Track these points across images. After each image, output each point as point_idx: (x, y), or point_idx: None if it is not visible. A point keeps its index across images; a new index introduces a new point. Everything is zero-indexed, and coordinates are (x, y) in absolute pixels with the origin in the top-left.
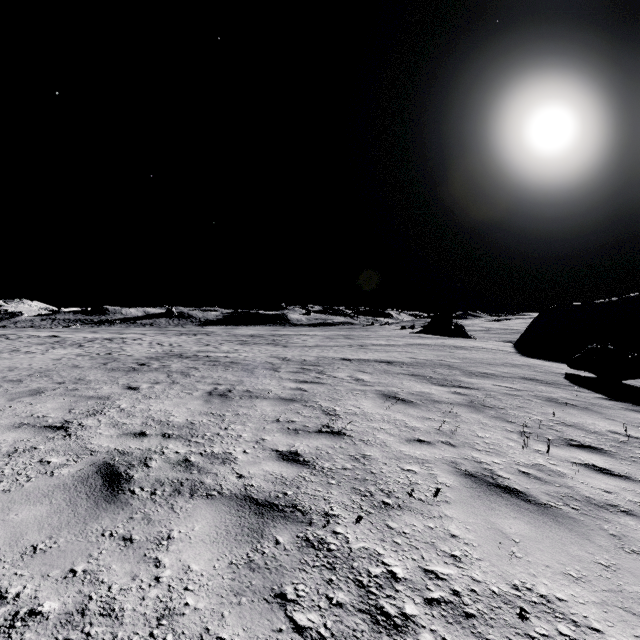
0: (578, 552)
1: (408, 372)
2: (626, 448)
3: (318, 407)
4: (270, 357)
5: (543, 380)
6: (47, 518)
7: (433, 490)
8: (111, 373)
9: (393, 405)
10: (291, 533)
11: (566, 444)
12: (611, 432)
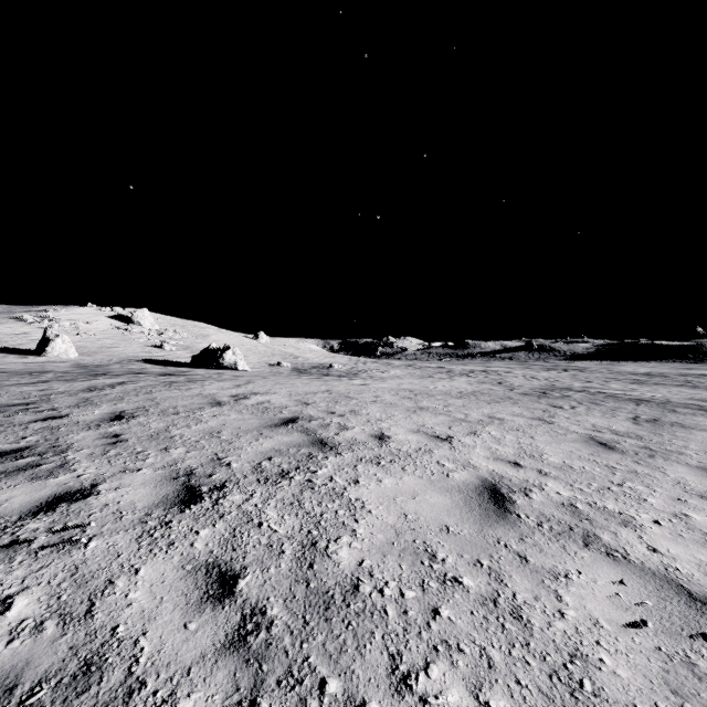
0: None
1: None
2: None
3: None
4: (690, 399)
5: None
6: (585, 448)
7: None
8: (526, 396)
9: None
10: None
11: None
12: None
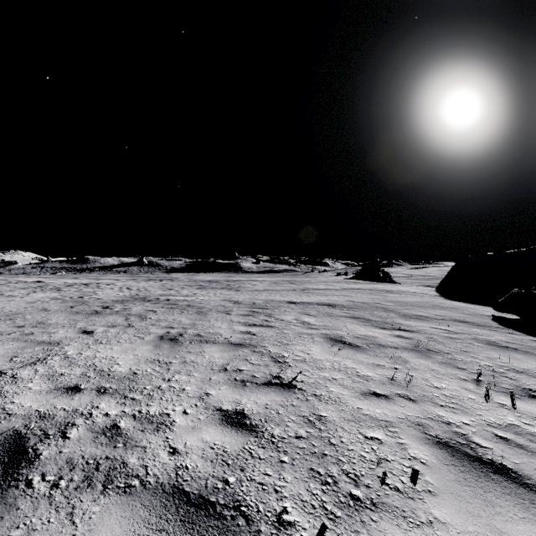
0: None
1: (349, 315)
2: None
3: (267, 353)
4: (223, 300)
5: (474, 322)
6: None
7: (408, 471)
8: (73, 316)
9: (341, 350)
10: None
11: (527, 395)
12: None
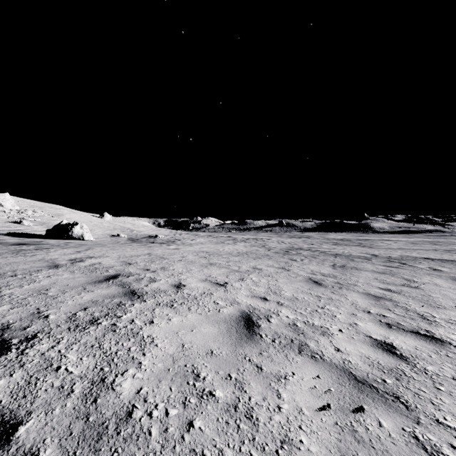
0: None
1: None
2: None
3: (401, 277)
4: (361, 253)
5: None
6: (306, 285)
7: None
8: (277, 254)
9: None
10: (390, 303)
11: None
12: None
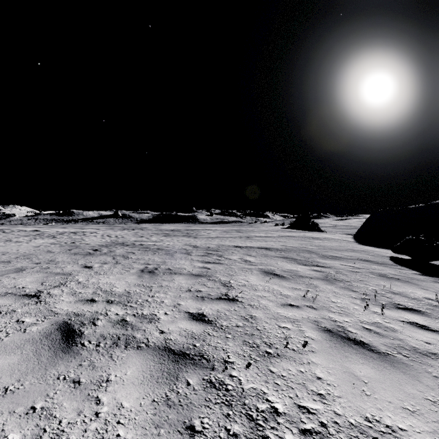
0: (411, 390)
1: (281, 255)
2: (438, 310)
3: (218, 280)
4: (185, 245)
5: (375, 261)
6: (18, 365)
7: (302, 342)
8: (73, 256)
9: (271, 279)
10: (198, 376)
11: (395, 307)
12: (426, 298)
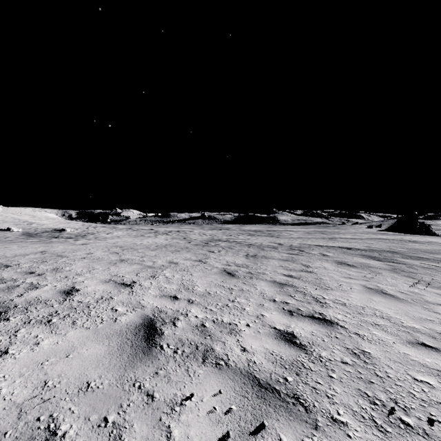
0: (401, 307)
1: (360, 253)
2: None
3: (300, 263)
4: (270, 243)
5: None
6: (220, 278)
7: (349, 289)
8: (196, 246)
9: (342, 266)
10: (292, 289)
11: None
12: None
